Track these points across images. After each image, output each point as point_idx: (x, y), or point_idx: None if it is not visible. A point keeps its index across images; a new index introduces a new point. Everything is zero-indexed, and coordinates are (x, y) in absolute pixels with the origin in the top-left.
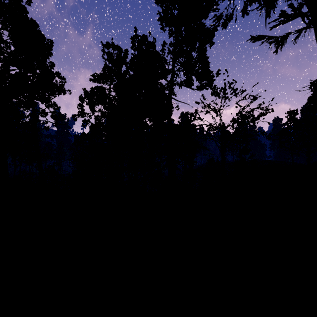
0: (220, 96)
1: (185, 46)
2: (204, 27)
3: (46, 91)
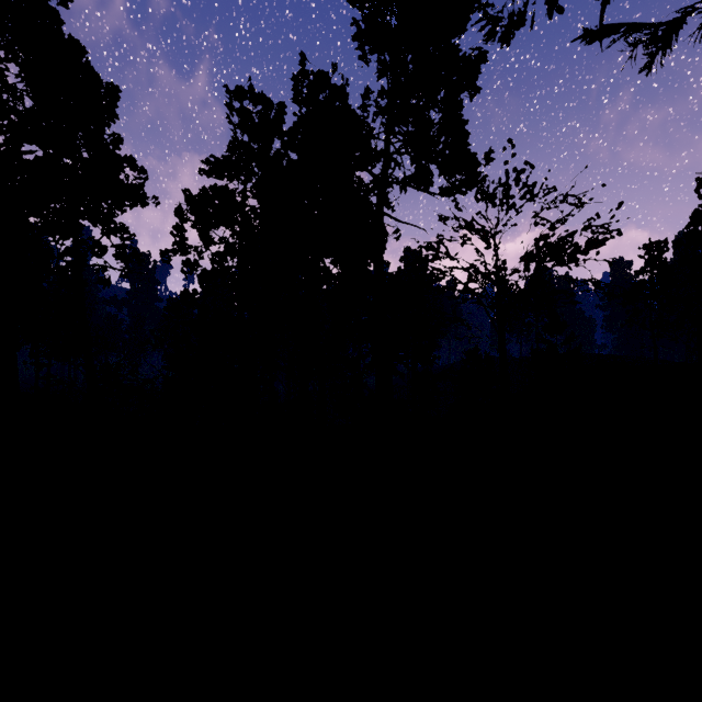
0: (495, 203)
1: (415, 98)
2: (457, 54)
3: (105, 199)
